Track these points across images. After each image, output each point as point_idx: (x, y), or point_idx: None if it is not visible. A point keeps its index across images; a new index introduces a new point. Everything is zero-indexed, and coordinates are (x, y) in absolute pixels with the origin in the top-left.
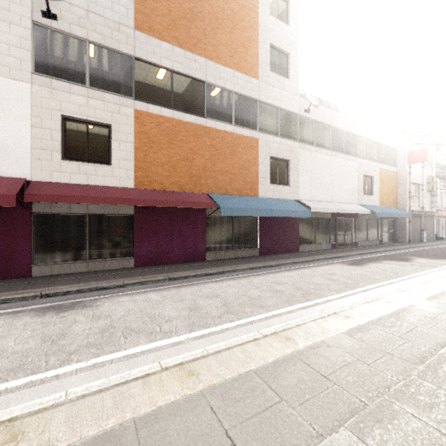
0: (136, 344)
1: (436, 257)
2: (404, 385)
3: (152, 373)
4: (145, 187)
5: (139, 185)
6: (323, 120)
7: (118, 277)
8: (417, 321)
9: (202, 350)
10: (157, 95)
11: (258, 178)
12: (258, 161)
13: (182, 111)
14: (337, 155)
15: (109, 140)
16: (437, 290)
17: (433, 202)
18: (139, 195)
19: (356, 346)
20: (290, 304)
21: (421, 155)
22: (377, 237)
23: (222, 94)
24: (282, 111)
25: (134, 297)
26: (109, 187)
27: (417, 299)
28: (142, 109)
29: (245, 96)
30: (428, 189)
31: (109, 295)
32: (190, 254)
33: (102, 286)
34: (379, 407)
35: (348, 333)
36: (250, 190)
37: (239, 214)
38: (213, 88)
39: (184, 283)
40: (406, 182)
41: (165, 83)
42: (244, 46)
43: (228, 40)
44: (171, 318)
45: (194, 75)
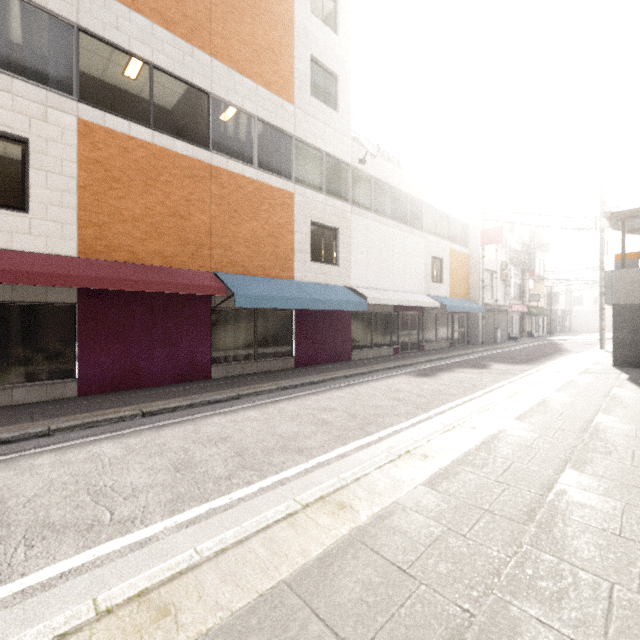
0: (51, 558)
1: (514, 362)
2: (517, 564)
3: (73, 629)
4: (101, 257)
5: (88, 251)
6: (382, 177)
7: (39, 418)
8: (512, 453)
9: (190, 553)
10: (123, 100)
11: (294, 252)
12: (294, 227)
13: (171, 134)
14: (400, 227)
15: (23, 167)
16: (525, 406)
17: (506, 294)
18: (85, 269)
19: (443, 505)
20: (343, 443)
21: (495, 234)
22: (447, 338)
23: (238, 118)
24: (328, 158)
25: (68, 455)
26: (23, 252)
27: (506, 420)
28: (94, 121)
29: (275, 127)
30: (502, 278)
31: (13, 455)
32: (184, 369)
33: (0, 437)
34: (491, 616)
35: (429, 484)
36: (282, 270)
37: (265, 305)
38: (224, 105)
39: (170, 421)
40: (479, 268)
41: (139, 84)
42: (273, 50)
43: (248, 36)
44: (136, 491)
45: (190, 79)
